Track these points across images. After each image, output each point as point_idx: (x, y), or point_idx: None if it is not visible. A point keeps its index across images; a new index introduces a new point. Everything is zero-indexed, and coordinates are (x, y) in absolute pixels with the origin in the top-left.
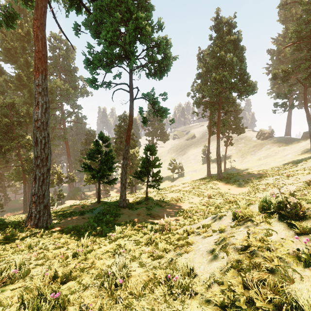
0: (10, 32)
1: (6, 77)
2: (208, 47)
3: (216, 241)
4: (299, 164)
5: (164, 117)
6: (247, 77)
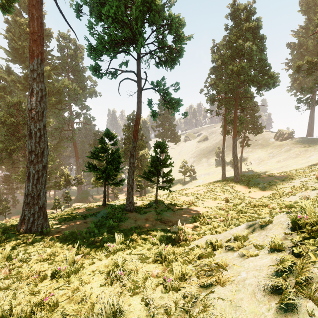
0: (18, 32)
1: (13, 78)
2: (223, 37)
3: (274, 267)
4: None
5: (175, 109)
6: (267, 69)
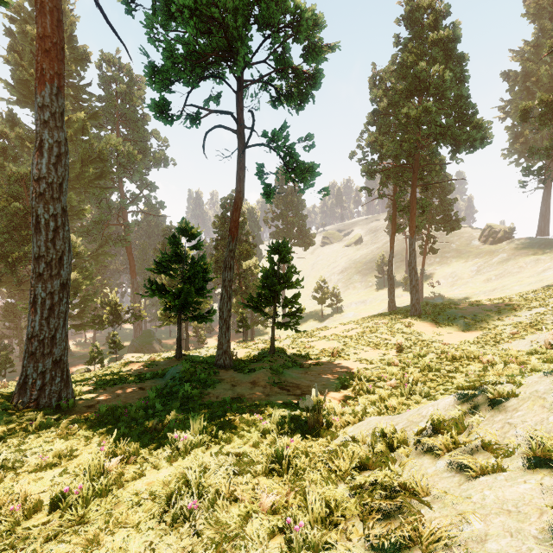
0: (29, 52)
1: (20, 132)
2: (392, 58)
3: None
4: None
5: (307, 183)
6: (471, 114)
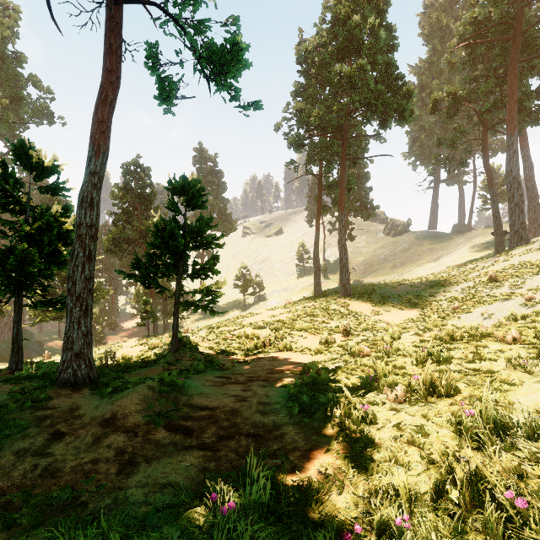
0: None
1: None
2: (322, 15)
3: None
4: (495, 260)
5: (229, 74)
6: (400, 85)
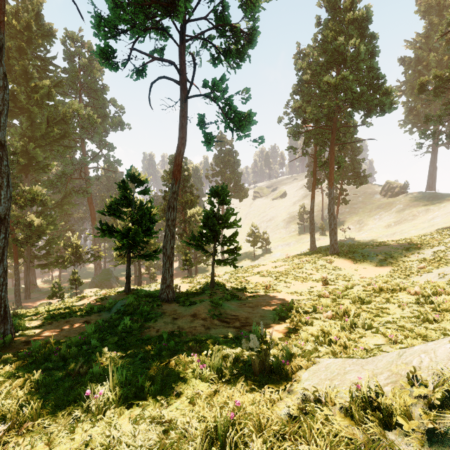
0: None
1: None
2: (314, 36)
3: None
4: None
5: (244, 130)
6: (381, 83)
